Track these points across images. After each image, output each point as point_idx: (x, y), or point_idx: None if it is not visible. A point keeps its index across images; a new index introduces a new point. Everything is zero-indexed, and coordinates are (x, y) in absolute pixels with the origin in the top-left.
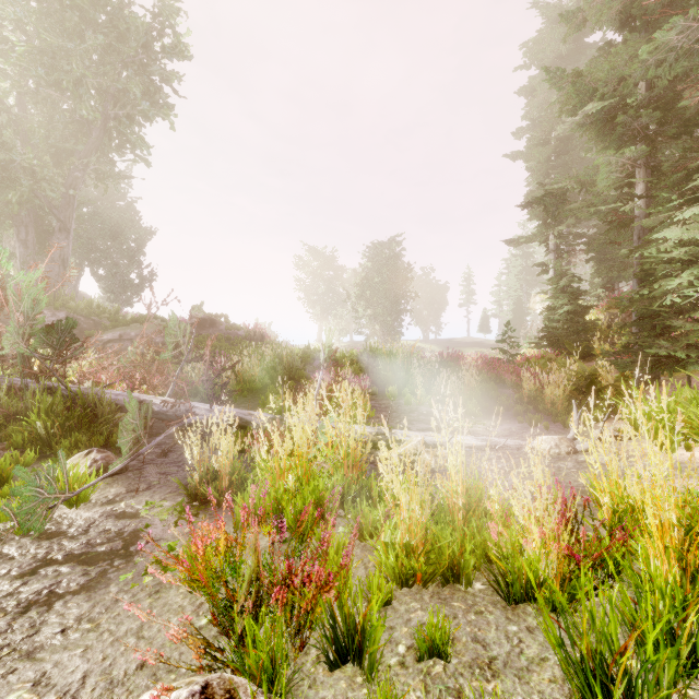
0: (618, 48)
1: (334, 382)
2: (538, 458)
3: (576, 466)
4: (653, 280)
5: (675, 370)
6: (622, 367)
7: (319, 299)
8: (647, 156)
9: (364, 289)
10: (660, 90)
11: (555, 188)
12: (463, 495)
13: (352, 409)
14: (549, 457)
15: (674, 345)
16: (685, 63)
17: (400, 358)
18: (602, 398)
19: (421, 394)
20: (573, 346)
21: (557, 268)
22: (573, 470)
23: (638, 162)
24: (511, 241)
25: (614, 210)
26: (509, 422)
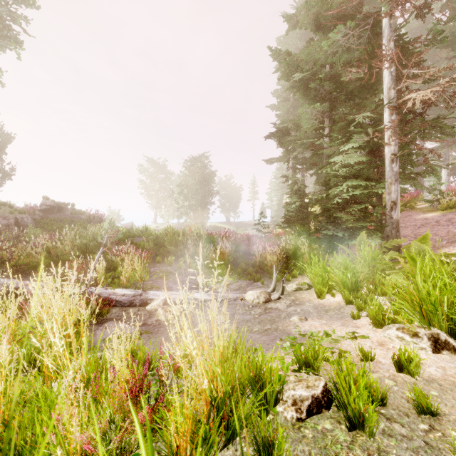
0: (315, 42)
1: (125, 255)
2: (124, 336)
3: (260, 313)
4: (329, 187)
5: (340, 244)
6: (313, 242)
7: (155, 194)
8: (330, 111)
9: (182, 188)
10: (335, 71)
11: (282, 127)
12: (85, 367)
13: (131, 275)
14: (251, 305)
15: (339, 228)
16: (346, 55)
17: (181, 236)
18: (300, 261)
19: (189, 262)
20: (301, 227)
21: (293, 178)
22: (257, 316)
23: (326, 114)
24: (268, 160)
25: (313, 143)
26: (243, 279)
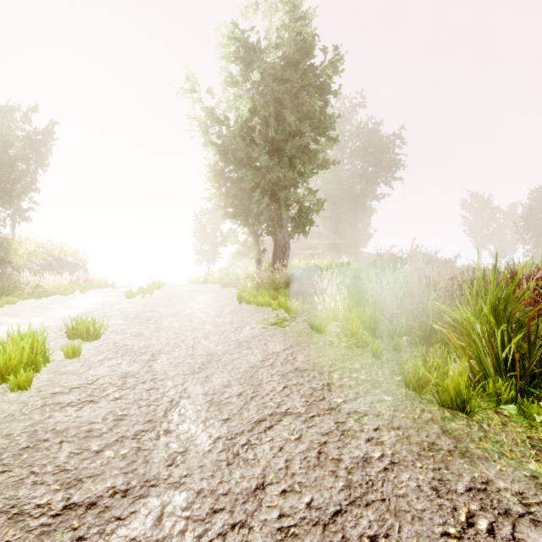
0: None
1: None
2: None
3: None
4: None
5: None
6: None
7: (478, 232)
8: None
9: (524, 225)
10: None
11: None
12: None
13: None
14: None
15: None
16: None
17: None
18: None
19: None
20: None
21: None
22: None
23: None
24: None
25: None
26: None
